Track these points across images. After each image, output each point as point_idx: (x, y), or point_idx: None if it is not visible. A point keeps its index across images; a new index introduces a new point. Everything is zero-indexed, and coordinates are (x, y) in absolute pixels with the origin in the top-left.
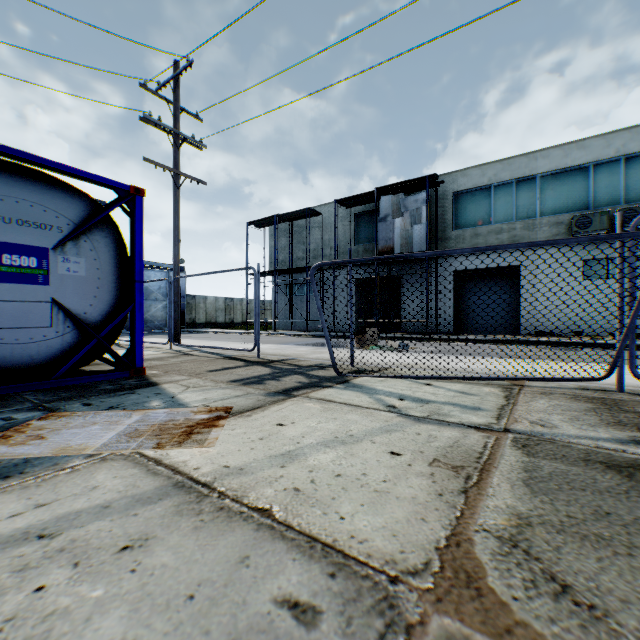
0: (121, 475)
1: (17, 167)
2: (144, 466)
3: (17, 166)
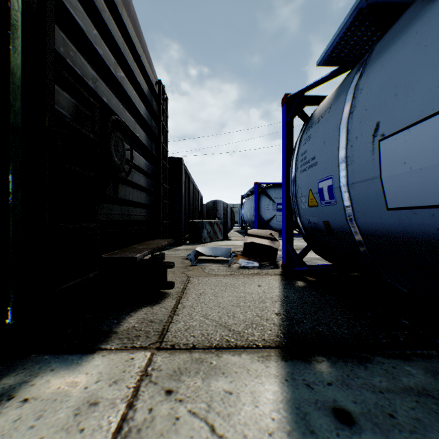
0: (297, 241)
1: (279, 185)
2: (300, 241)
3: (279, 185)
